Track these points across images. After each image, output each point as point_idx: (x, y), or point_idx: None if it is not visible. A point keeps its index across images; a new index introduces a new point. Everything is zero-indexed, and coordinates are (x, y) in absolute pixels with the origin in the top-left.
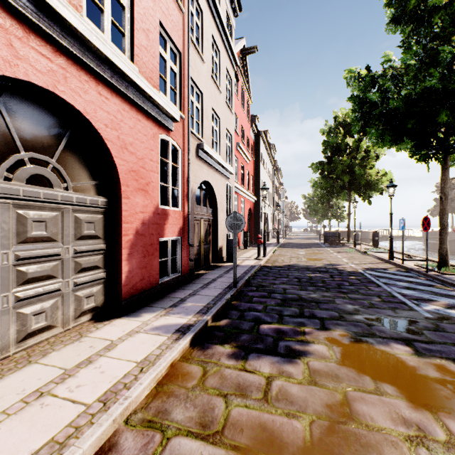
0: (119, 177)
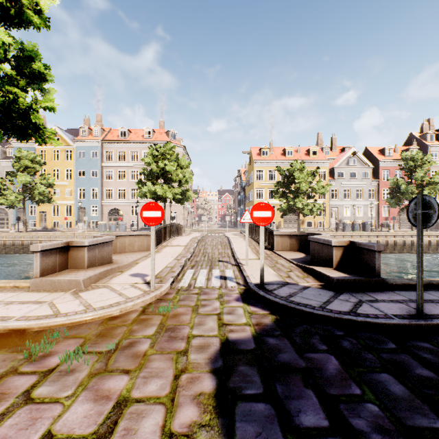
0: None
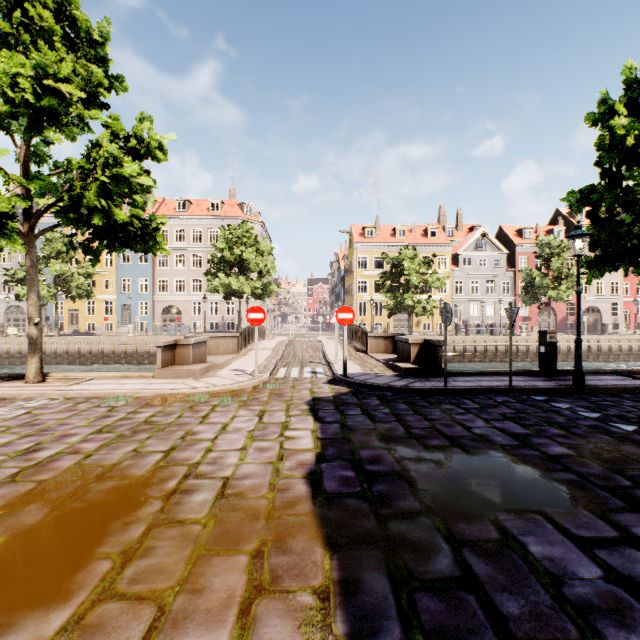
0: (556, 313)
